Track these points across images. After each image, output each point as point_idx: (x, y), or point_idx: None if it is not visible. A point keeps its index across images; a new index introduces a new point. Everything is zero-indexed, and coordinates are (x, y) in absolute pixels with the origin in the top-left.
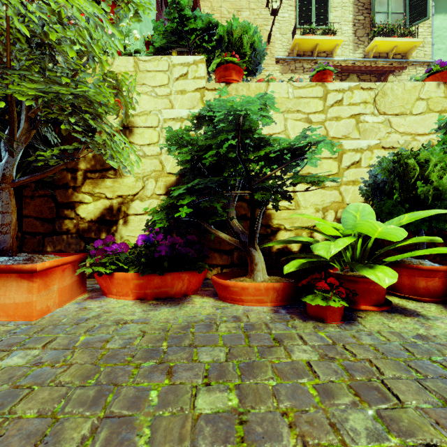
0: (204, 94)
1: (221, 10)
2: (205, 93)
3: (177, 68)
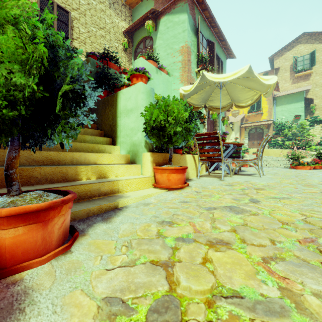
0: (320, 131)
1: (319, 96)
2: (320, 131)
3: (314, 128)
